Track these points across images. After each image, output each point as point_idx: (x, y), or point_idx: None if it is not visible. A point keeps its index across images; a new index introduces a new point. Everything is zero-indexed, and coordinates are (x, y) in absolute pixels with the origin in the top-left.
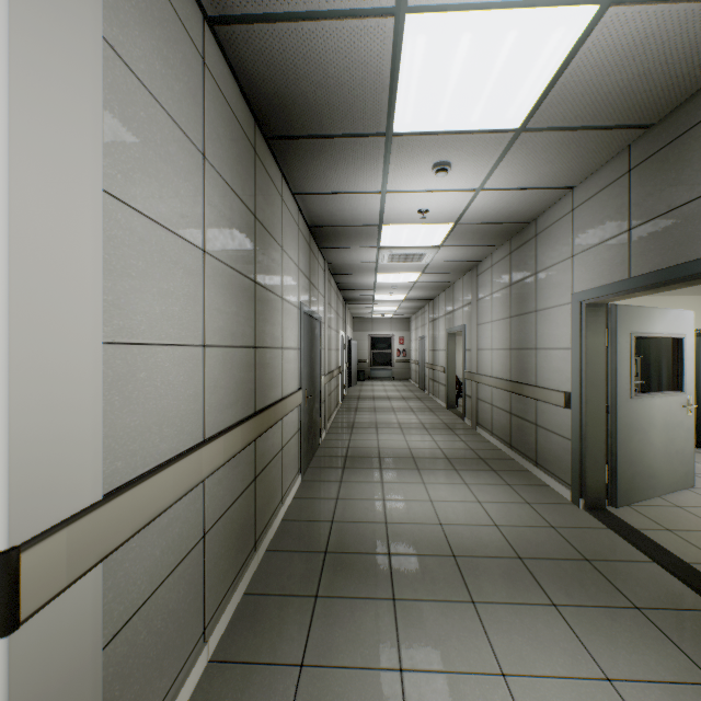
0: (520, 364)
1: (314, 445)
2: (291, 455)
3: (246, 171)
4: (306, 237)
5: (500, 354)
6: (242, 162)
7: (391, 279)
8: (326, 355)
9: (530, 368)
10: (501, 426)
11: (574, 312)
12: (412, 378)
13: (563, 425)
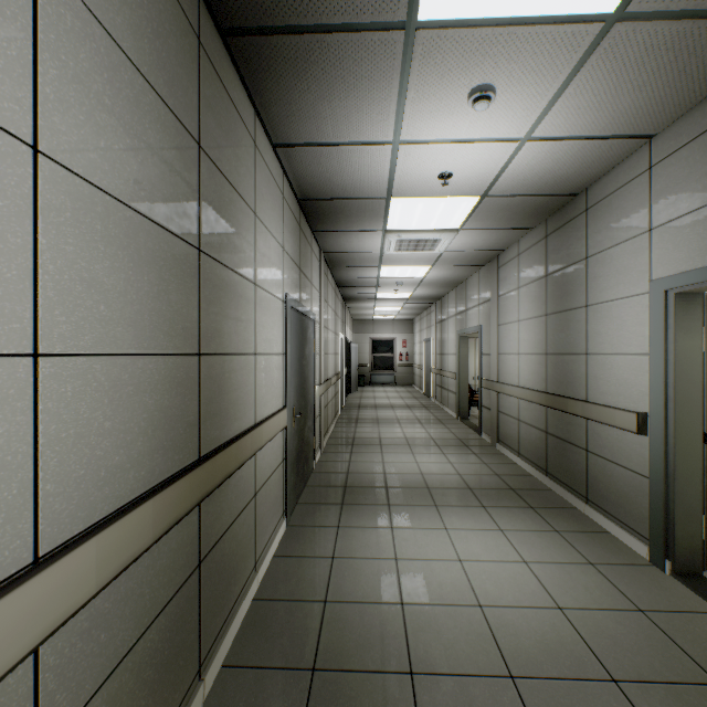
0: (562, 372)
1: (306, 471)
2: (272, 497)
3: (178, 60)
4: (294, 212)
5: (530, 360)
6: (167, 38)
7: (397, 274)
8: (322, 360)
9: (577, 378)
10: (532, 447)
11: (655, 305)
12: (416, 383)
13: (633, 456)
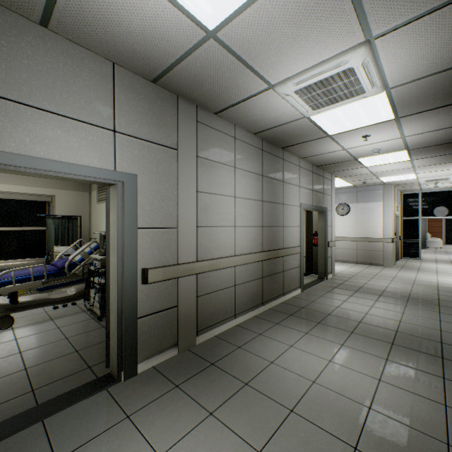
0: (272, 237)
1: None
2: None
3: None
4: None
5: (249, 231)
6: None
7: None
8: None
9: (280, 238)
10: (251, 296)
11: (302, 211)
12: None
13: (296, 262)
